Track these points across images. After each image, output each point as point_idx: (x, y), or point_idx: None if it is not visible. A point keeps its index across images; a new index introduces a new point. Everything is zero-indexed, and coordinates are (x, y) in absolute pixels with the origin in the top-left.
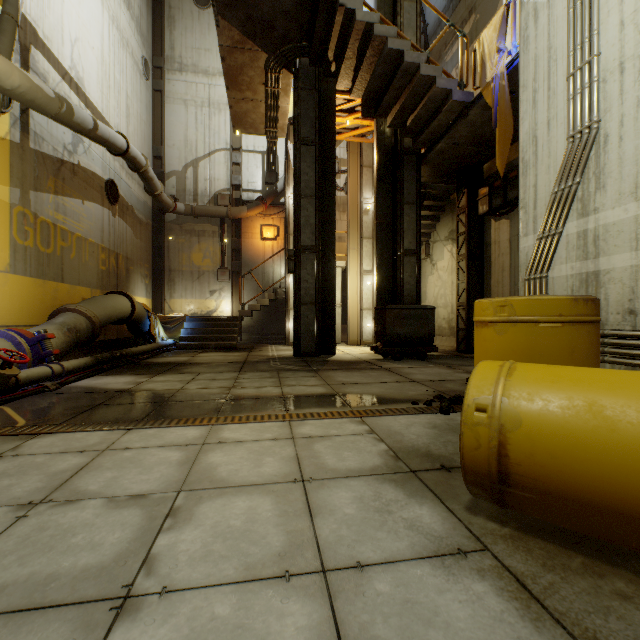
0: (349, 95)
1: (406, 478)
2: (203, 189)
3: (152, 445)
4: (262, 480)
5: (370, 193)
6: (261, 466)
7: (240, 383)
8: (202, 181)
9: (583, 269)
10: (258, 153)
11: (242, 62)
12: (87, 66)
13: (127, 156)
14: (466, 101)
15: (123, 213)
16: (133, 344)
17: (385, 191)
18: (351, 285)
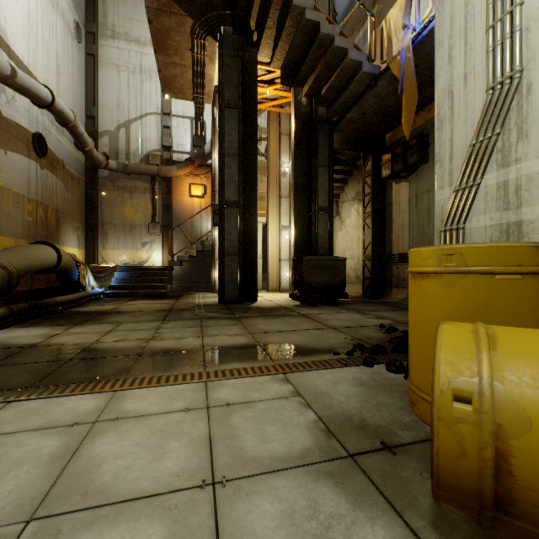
0: (269, 66)
1: (345, 469)
2: (135, 149)
3: (26, 428)
4: (158, 486)
5: (288, 158)
6: (161, 458)
7: (161, 334)
8: (134, 141)
9: (503, 219)
10: (187, 118)
11: (169, 26)
12: (10, 17)
13: (53, 109)
14: (374, 73)
15: (53, 167)
16: (63, 293)
17: (302, 154)
18: (271, 239)
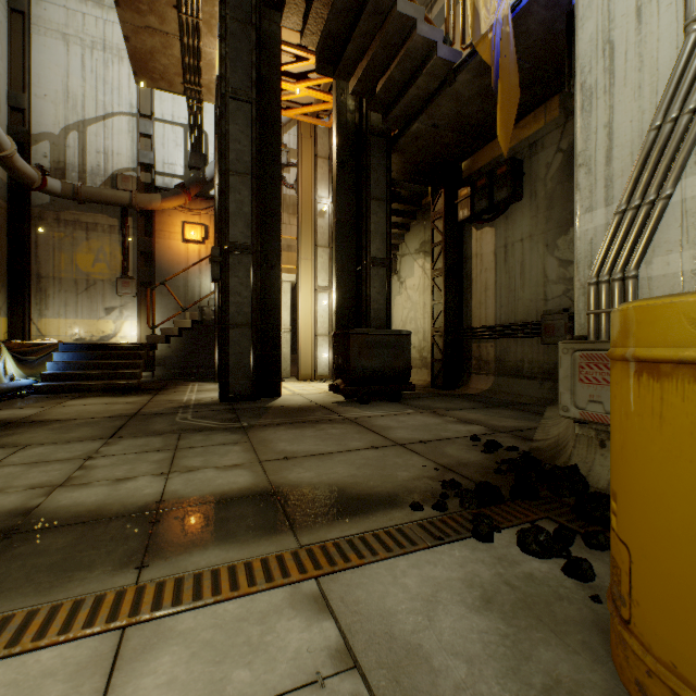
0: (300, 50)
1: None
2: (94, 165)
3: None
4: None
5: (327, 191)
6: None
7: (88, 470)
8: (93, 153)
9: None
10: (179, 126)
11: None
12: None
13: None
14: (453, 61)
15: None
16: None
17: (347, 181)
18: (303, 304)
